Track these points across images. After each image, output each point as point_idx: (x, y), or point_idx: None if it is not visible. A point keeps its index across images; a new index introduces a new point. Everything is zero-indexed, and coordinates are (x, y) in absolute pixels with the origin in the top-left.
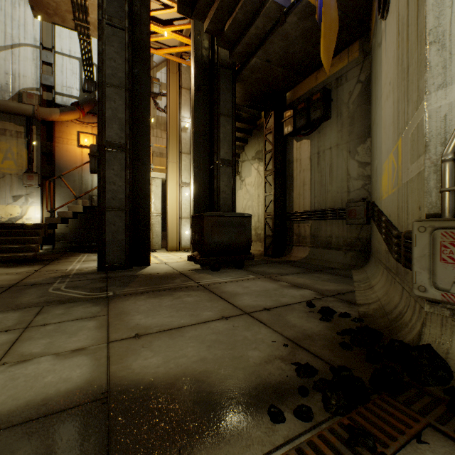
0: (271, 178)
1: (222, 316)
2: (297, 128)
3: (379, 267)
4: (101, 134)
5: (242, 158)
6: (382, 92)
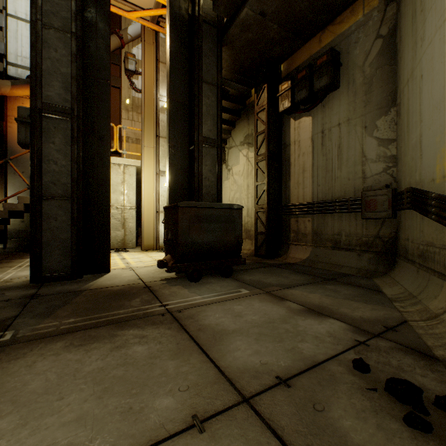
0: (263, 163)
1: (192, 413)
2: (296, 102)
3: (438, 282)
4: (35, 93)
5: (229, 145)
6: (445, 15)
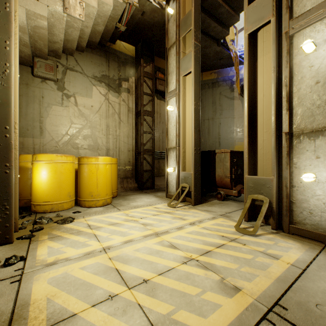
0: (150, 119)
1: None
2: None
3: None
4: None
5: (69, 63)
6: (234, 117)
